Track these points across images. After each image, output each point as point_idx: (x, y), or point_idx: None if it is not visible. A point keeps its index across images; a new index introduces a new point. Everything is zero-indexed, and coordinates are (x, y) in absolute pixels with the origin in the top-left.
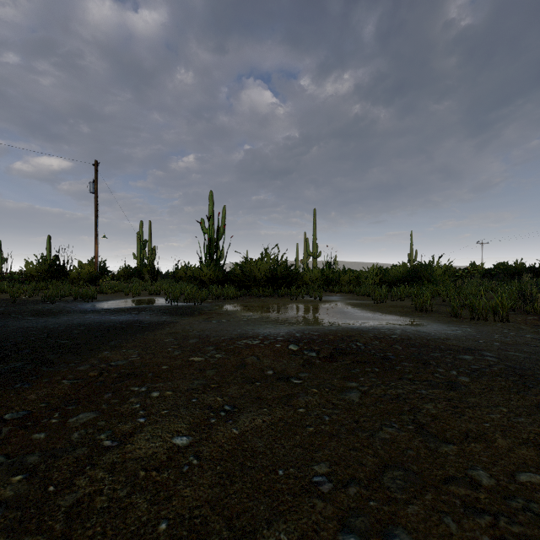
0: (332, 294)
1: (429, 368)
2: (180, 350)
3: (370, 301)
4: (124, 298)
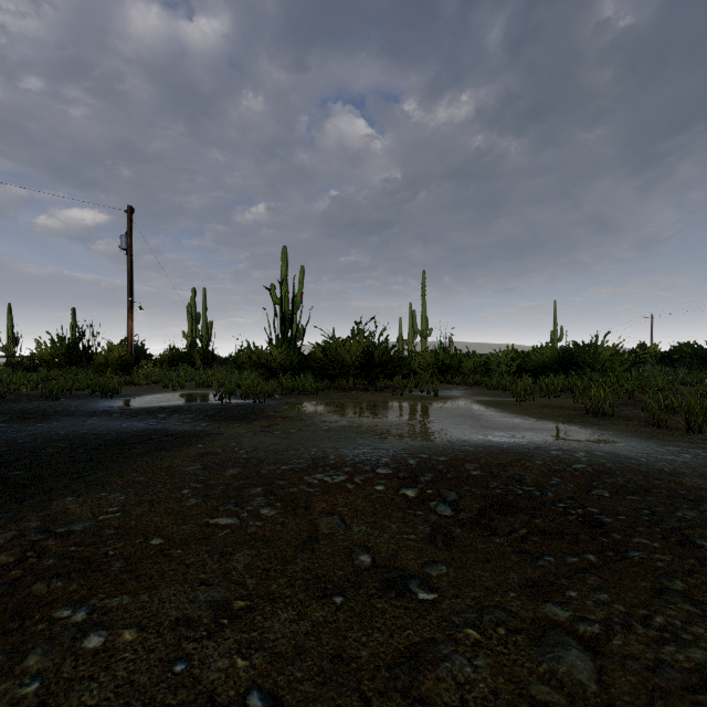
0: (452, 387)
1: (705, 558)
2: (202, 496)
3: (509, 398)
4: (160, 392)
